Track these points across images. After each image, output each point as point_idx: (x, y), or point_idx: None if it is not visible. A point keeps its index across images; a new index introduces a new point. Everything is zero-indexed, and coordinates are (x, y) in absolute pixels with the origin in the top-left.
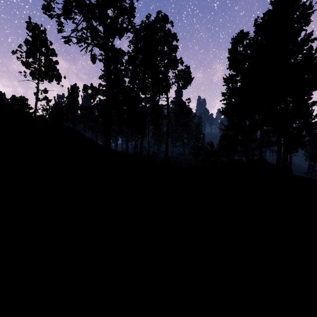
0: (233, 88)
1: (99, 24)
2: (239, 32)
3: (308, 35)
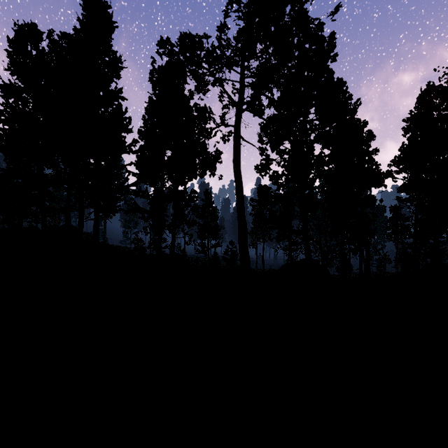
0: (18, 108)
1: None
2: (30, 24)
3: (118, 91)
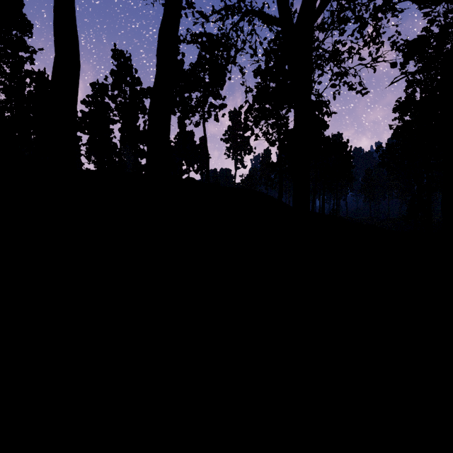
0: None
1: (272, 128)
2: None
3: None
